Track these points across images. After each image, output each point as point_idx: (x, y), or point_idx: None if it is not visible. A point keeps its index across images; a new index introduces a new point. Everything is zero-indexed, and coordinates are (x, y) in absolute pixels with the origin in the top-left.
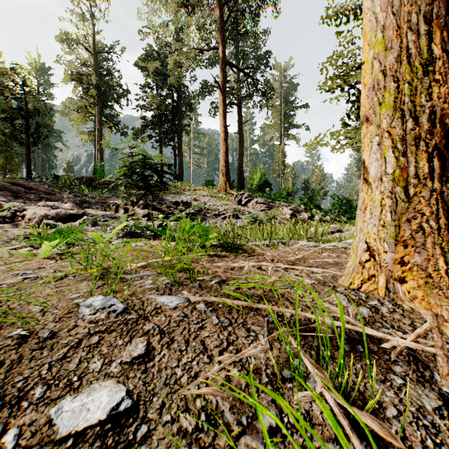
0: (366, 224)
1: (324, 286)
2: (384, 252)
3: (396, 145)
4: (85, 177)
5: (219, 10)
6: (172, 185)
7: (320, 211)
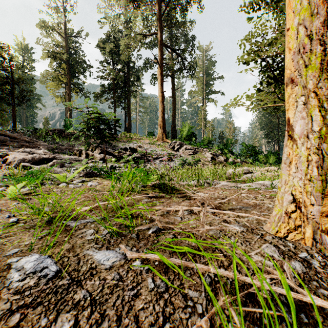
0: (292, 178)
1: (253, 234)
2: (311, 204)
3: (322, 104)
4: (57, 129)
5: (157, 5)
6: (123, 135)
7: (232, 155)
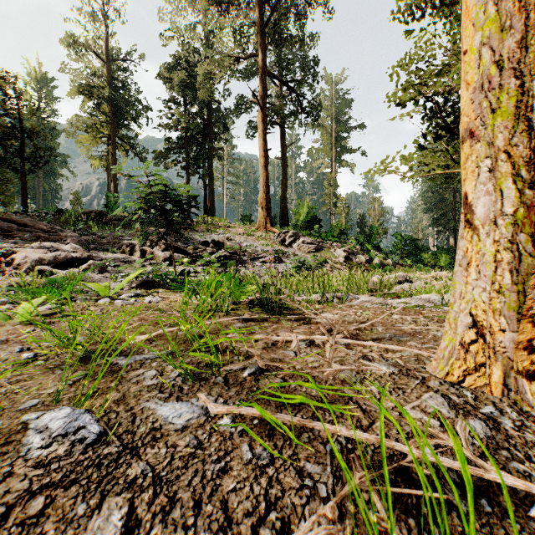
0: (470, 288)
1: (409, 378)
2: (500, 330)
3: (518, 172)
4: (94, 211)
5: (258, 10)
6: (201, 221)
7: (379, 253)
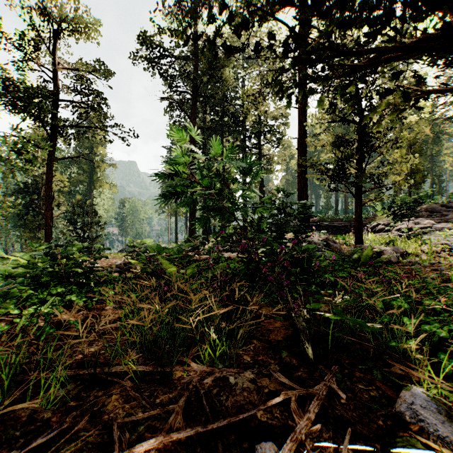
0: None
1: None
2: None
3: None
4: None
5: None
6: None
7: None
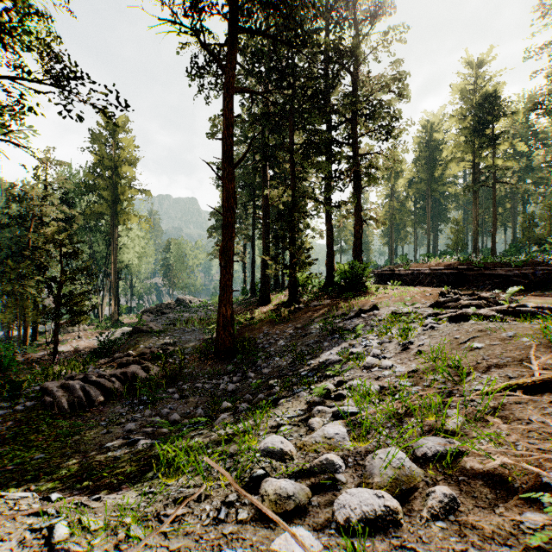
0: None
1: None
2: None
3: None
4: None
5: None
6: None
7: None
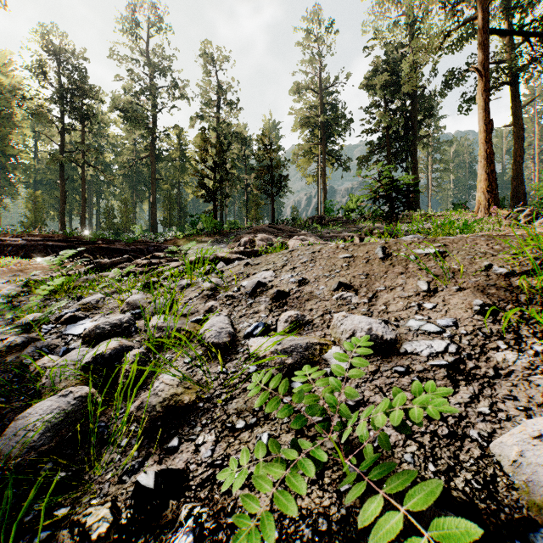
0: None
1: None
2: None
3: None
4: (316, 216)
5: None
6: (406, 214)
7: None
